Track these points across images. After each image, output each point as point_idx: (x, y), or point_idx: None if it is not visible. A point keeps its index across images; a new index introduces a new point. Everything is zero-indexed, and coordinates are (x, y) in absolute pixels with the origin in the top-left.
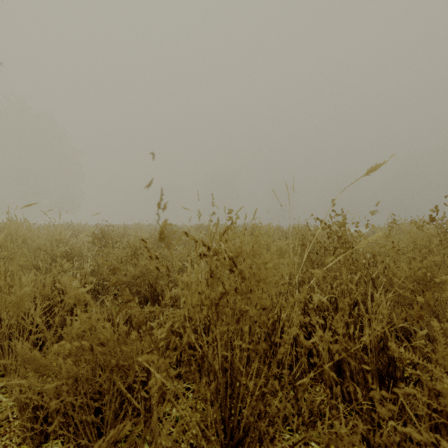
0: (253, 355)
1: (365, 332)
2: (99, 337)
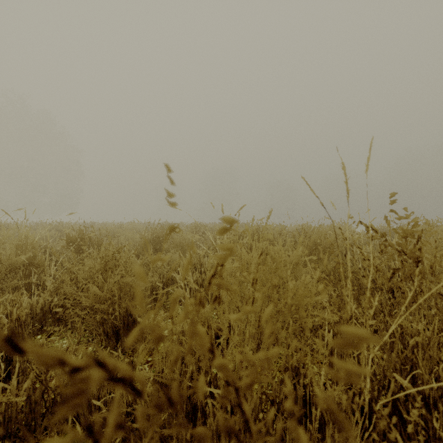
0: None
1: None
2: None
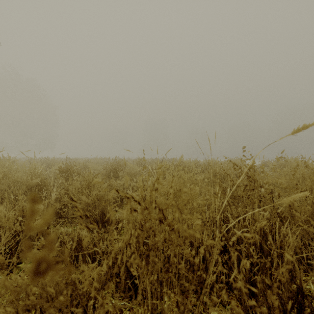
0: (182, 308)
1: (306, 311)
2: (24, 303)
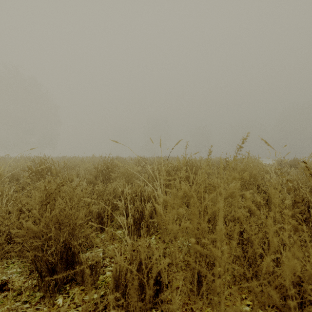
0: None
1: None
2: None
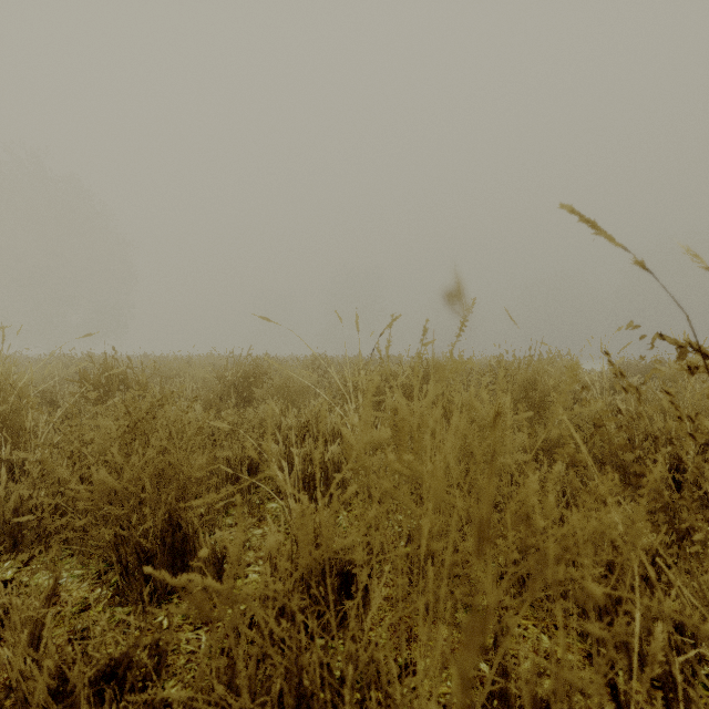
0: None
1: None
2: None
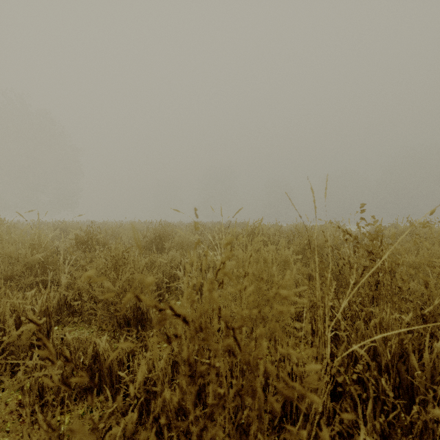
0: None
1: None
2: None
